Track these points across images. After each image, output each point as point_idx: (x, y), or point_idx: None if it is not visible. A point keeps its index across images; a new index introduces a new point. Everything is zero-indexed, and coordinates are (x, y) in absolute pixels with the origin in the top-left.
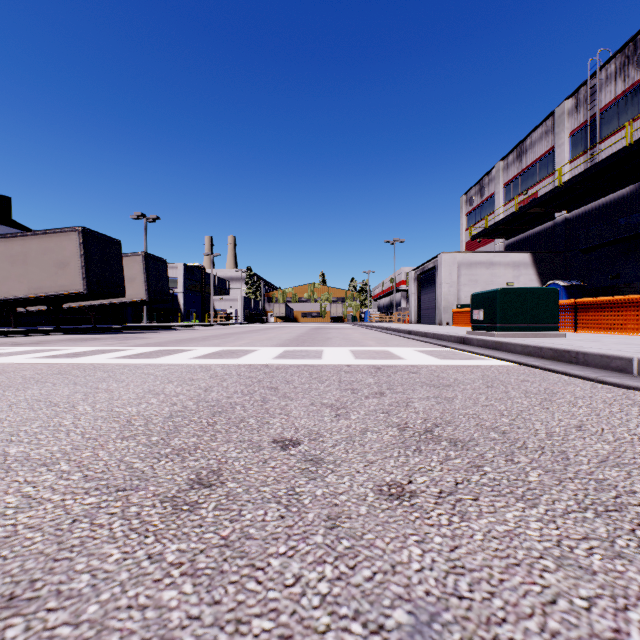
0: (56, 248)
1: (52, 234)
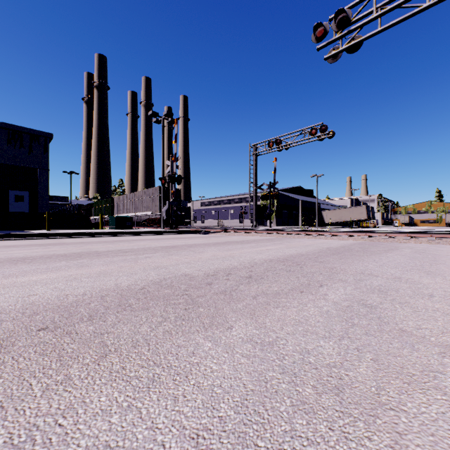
0: (360, 210)
1: (359, 207)
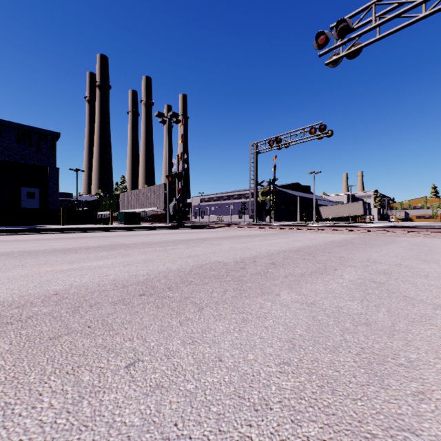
0: (356, 205)
1: (355, 203)
